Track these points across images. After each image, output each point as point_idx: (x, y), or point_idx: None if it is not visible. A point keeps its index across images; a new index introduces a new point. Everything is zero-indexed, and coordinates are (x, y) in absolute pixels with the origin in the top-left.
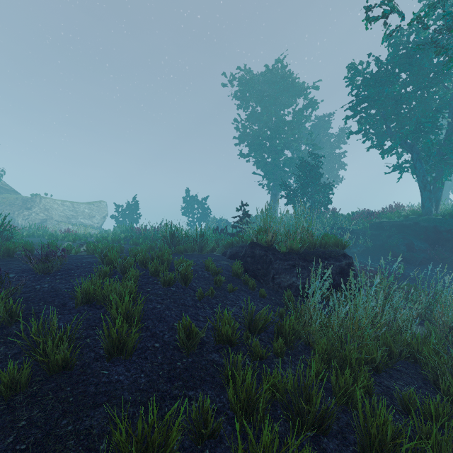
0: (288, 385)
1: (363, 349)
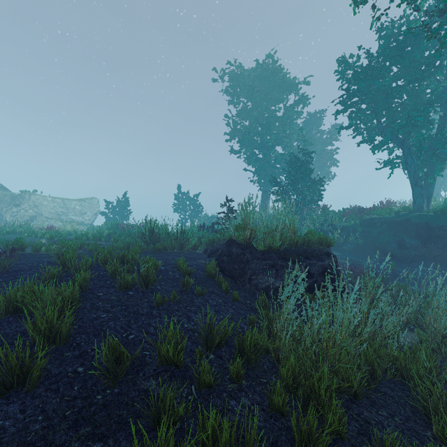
0: (222, 441)
1: (339, 369)
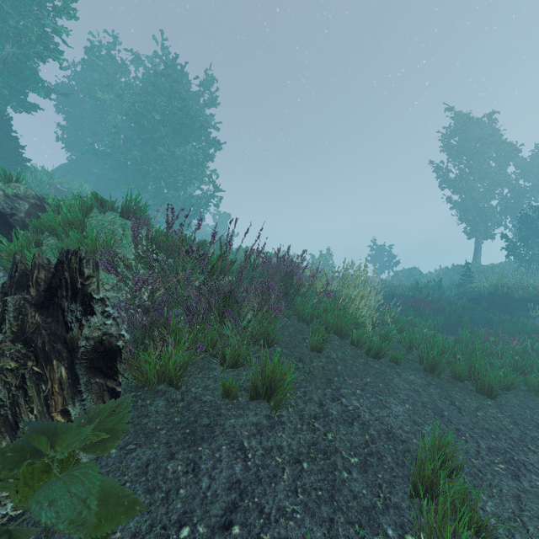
0: (532, 329)
1: None
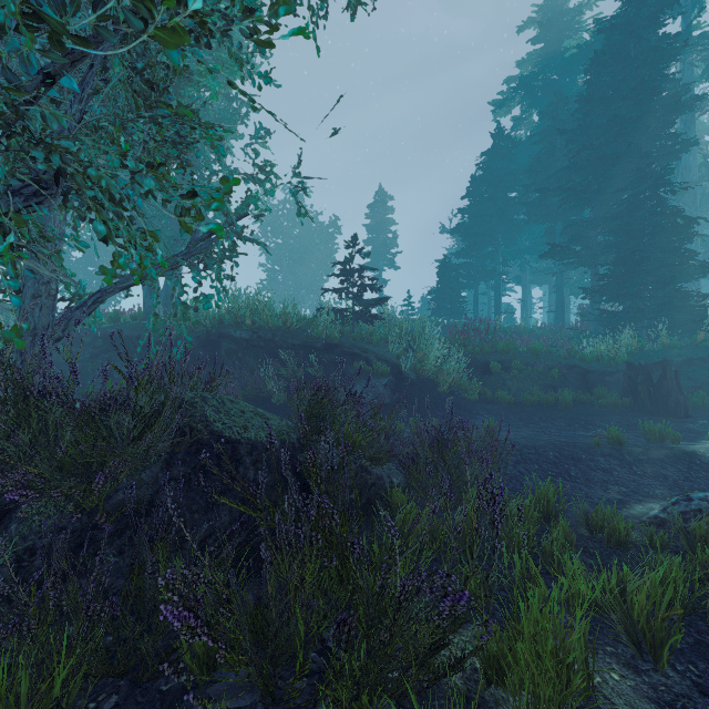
0: None
1: None
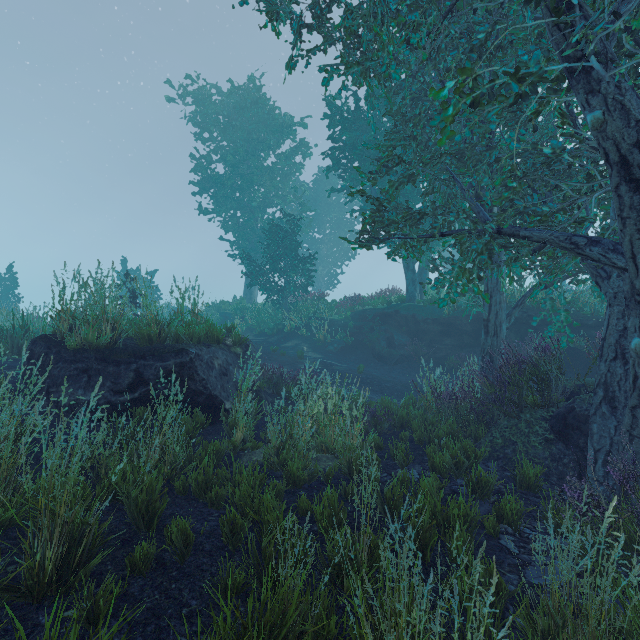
0: None
1: None
